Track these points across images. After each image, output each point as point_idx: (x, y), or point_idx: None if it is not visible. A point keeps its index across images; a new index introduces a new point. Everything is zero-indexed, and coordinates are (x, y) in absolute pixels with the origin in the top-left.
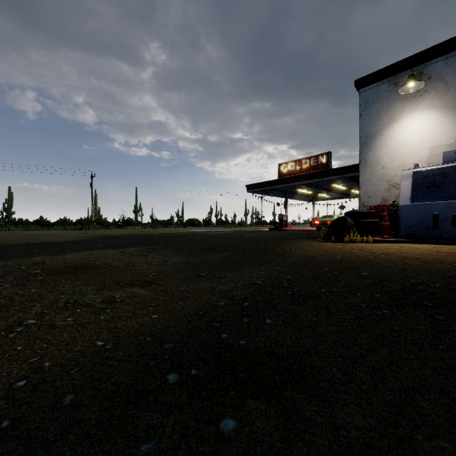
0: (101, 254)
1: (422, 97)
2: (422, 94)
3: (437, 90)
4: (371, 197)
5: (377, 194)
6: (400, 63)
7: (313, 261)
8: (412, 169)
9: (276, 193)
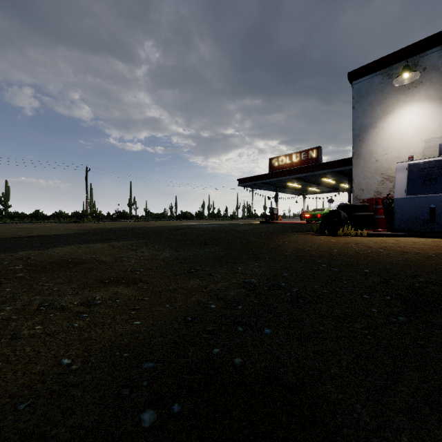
0: (90, 248)
1: (416, 88)
2: (416, 85)
3: (432, 81)
4: (364, 190)
5: (371, 187)
6: (394, 55)
7: (308, 256)
8: (407, 162)
9: (267, 187)
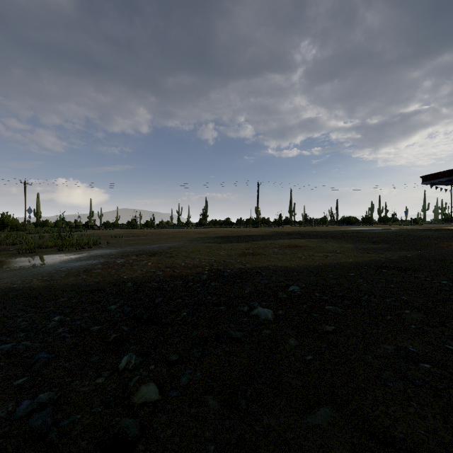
0: (297, 241)
1: None
2: None
3: None
4: None
5: None
6: None
7: None
8: None
9: None
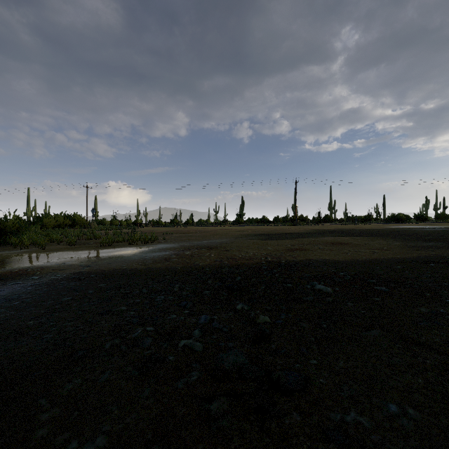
0: (341, 239)
1: None
2: None
3: None
4: None
5: None
6: None
7: None
8: None
9: None
